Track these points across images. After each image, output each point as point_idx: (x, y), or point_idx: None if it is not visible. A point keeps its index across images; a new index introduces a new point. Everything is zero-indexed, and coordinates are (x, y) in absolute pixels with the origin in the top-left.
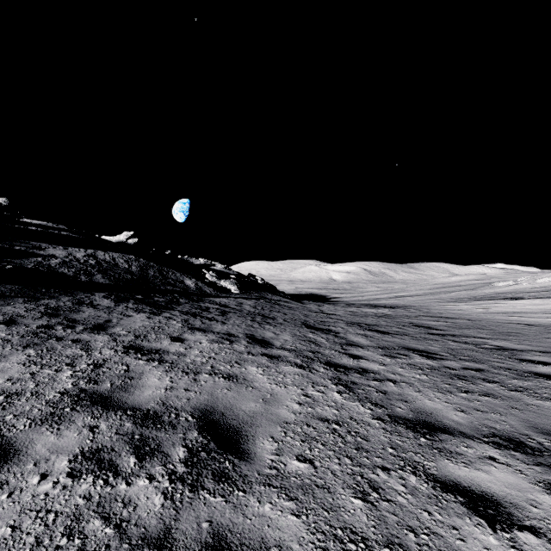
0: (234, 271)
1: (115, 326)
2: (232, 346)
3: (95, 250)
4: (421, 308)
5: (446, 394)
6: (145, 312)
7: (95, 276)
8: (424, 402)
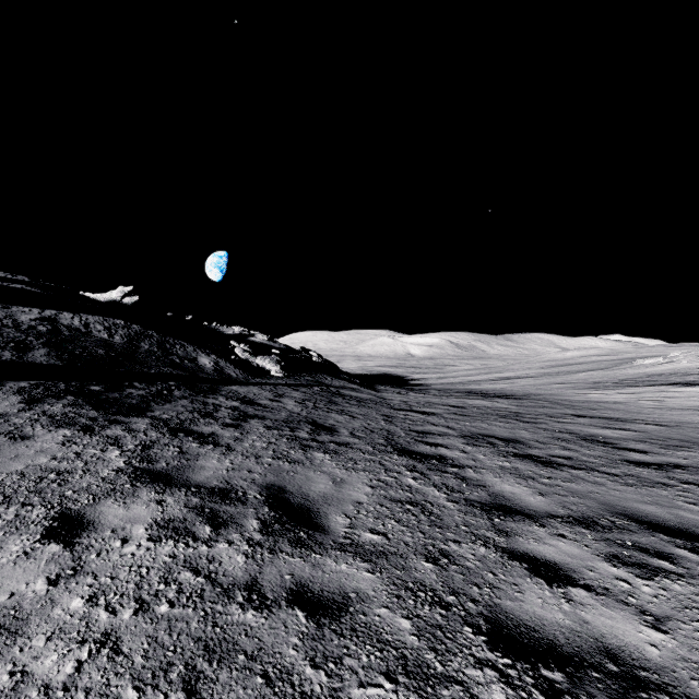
0: (281, 344)
1: None
2: (212, 552)
3: (58, 310)
4: (555, 399)
5: None
6: (71, 426)
7: (32, 352)
8: None
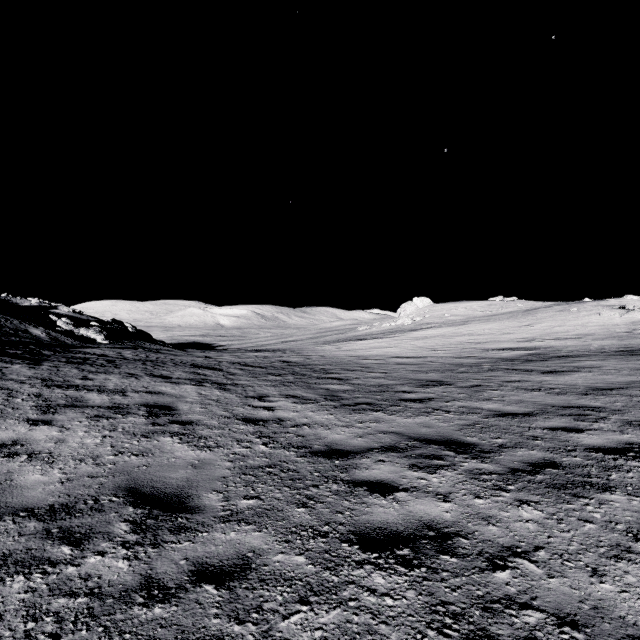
0: (89, 316)
1: (6, 375)
2: (140, 380)
3: None
4: (296, 350)
5: (277, 388)
6: (20, 364)
7: None
8: (264, 391)
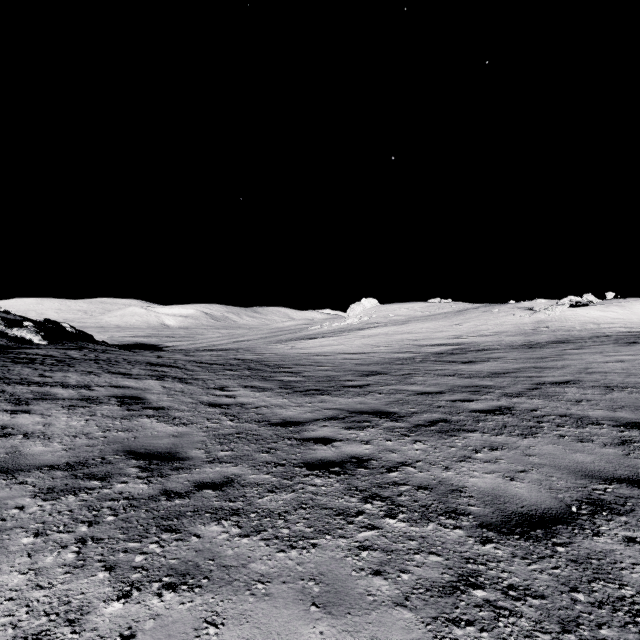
0: (16, 315)
1: None
2: (100, 376)
3: None
4: (250, 349)
5: (235, 380)
6: None
7: None
8: (224, 383)
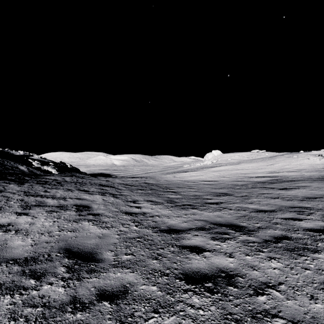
0: (48, 160)
1: (6, 190)
2: (73, 192)
3: None
4: (152, 177)
5: (142, 196)
6: (13, 184)
7: None
8: (136, 198)
